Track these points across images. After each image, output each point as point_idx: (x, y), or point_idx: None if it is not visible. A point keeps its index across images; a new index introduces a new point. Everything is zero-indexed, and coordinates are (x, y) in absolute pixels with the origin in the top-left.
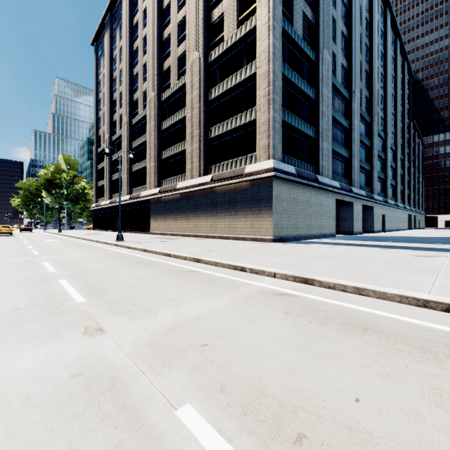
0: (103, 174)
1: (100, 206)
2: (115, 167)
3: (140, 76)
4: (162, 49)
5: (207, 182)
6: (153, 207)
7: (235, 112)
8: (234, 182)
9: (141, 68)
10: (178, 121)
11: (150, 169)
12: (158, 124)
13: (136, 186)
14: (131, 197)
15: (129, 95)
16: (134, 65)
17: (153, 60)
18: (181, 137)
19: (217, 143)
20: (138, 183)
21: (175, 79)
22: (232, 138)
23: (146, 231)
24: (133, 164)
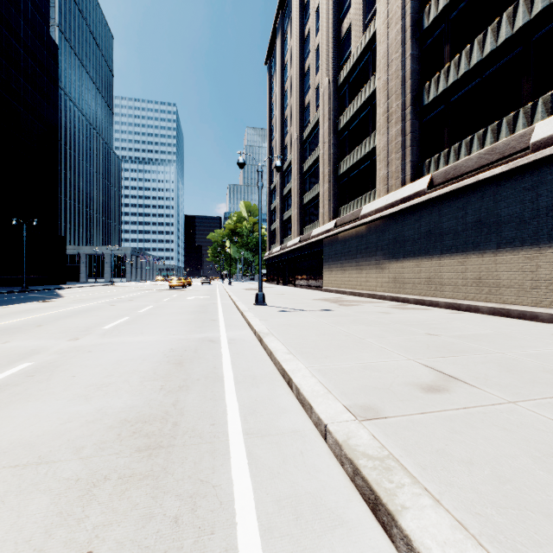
0: (275, 215)
1: (272, 254)
2: (286, 204)
3: (312, 68)
4: (339, 6)
5: (418, 192)
6: (327, 250)
7: (492, 15)
8: (494, 174)
9: (313, 55)
10: (363, 105)
11: (323, 194)
12: (334, 123)
13: (308, 224)
14: (301, 240)
15: (299, 102)
16: (306, 58)
17: (327, 30)
18: (369, 128)
19: (442, 108)
20: (309, 219)
21: (359, 37)
22: (483, 81)
23: (318, 287)
24: (305, 194)
